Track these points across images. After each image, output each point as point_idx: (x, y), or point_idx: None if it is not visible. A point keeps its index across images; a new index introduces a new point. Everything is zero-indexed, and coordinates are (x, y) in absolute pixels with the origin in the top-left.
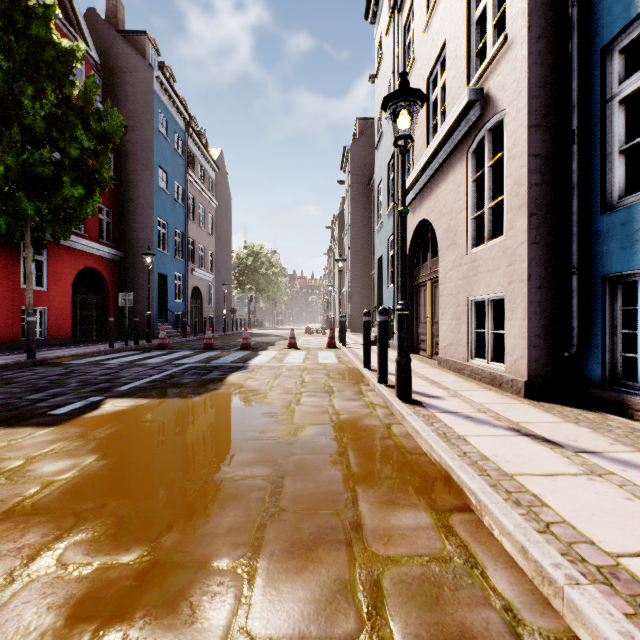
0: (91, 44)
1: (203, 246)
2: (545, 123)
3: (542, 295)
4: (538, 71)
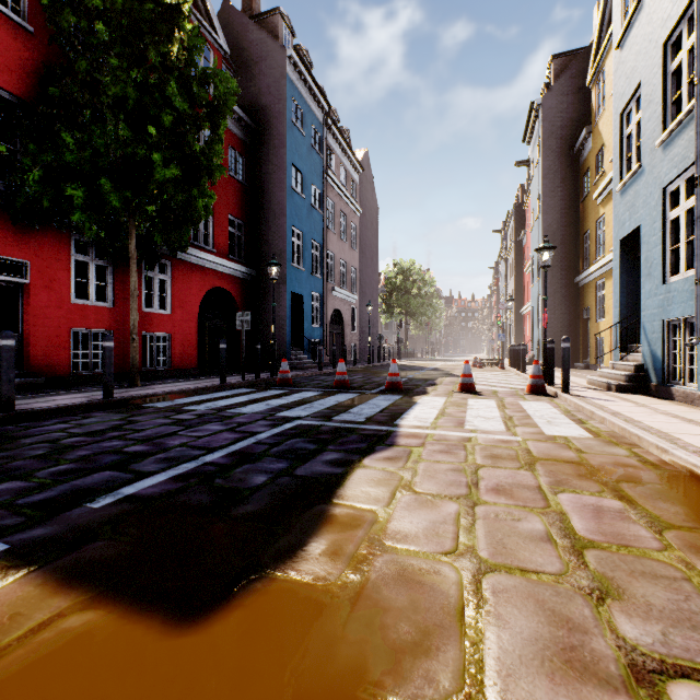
0: (219, 31)
1: (345, 261)
2: None
3: None
4: None
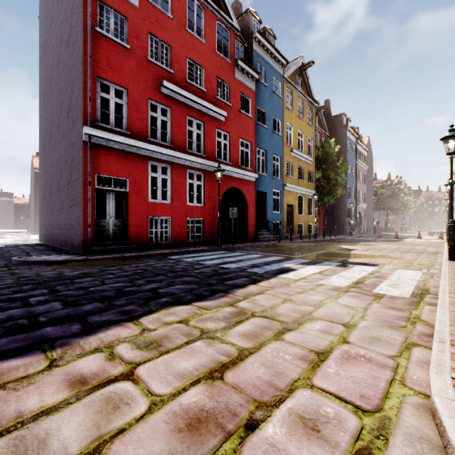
0: (327, 131)
1: (361, 191)
2: None
3: None
4: None
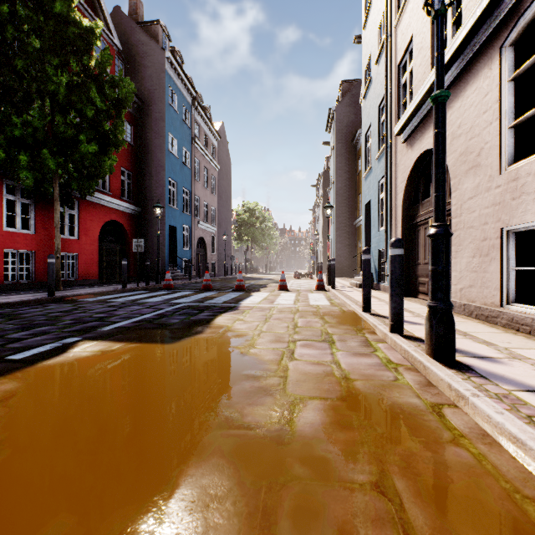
0: (114, 33)
1: (207, 203)
2: None
3: None
4: None
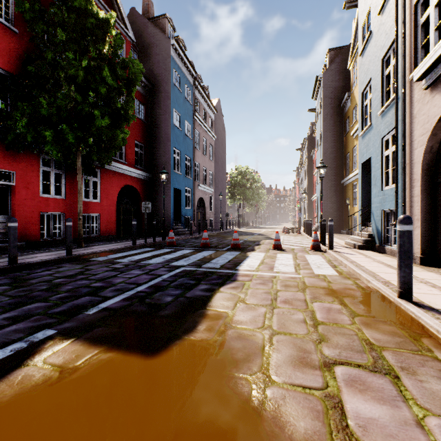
0: (129, 28)
1: (206, 168)
2: None
3: None
4: None
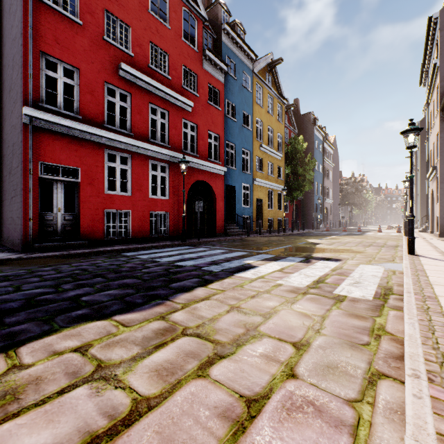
0: (296, 128)
1: (328, 187)
2: (443, 181)
3: (443, 216)
4: (442, 171)
